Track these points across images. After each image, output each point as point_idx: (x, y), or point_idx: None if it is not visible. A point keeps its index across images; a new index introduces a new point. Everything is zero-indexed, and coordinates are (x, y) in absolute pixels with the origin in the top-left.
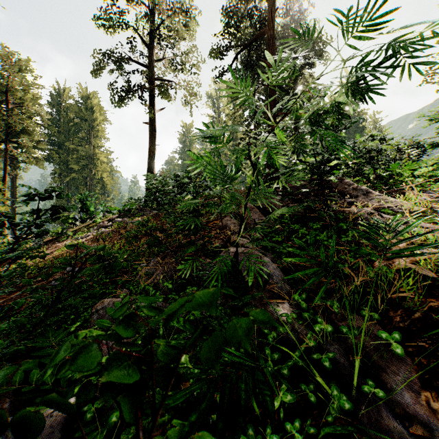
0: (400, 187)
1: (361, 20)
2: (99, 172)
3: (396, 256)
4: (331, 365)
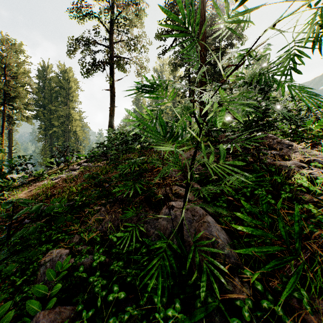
0: (317, 141)
1: None
2: (74, 127)
3: None
4: None
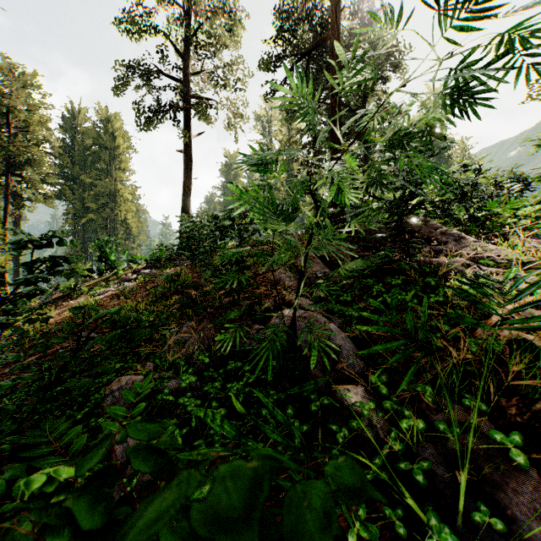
0: (501, 231)
1: (463, 5)
2: (123, 212)
3: (517, 329)
4: (426, 481)
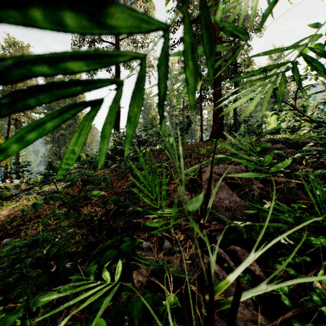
0: None
1: None
2: None
3: None
4: None
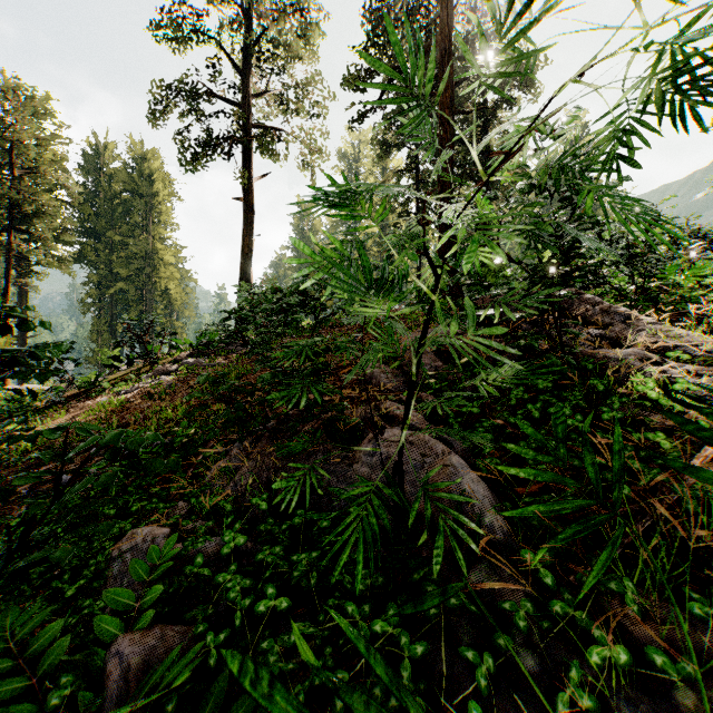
0: (687, 308)
1: None
2: (163, 280)
3: None
4: None
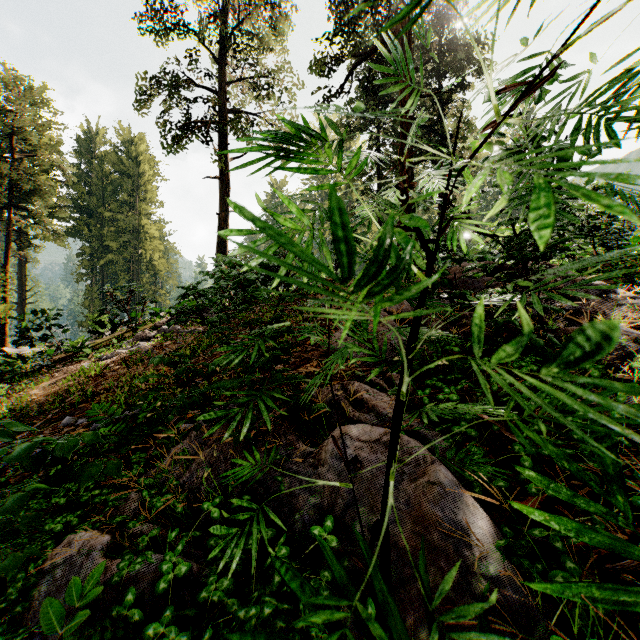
0: None
1: None
2: (148, 252)
3: None
4: None
